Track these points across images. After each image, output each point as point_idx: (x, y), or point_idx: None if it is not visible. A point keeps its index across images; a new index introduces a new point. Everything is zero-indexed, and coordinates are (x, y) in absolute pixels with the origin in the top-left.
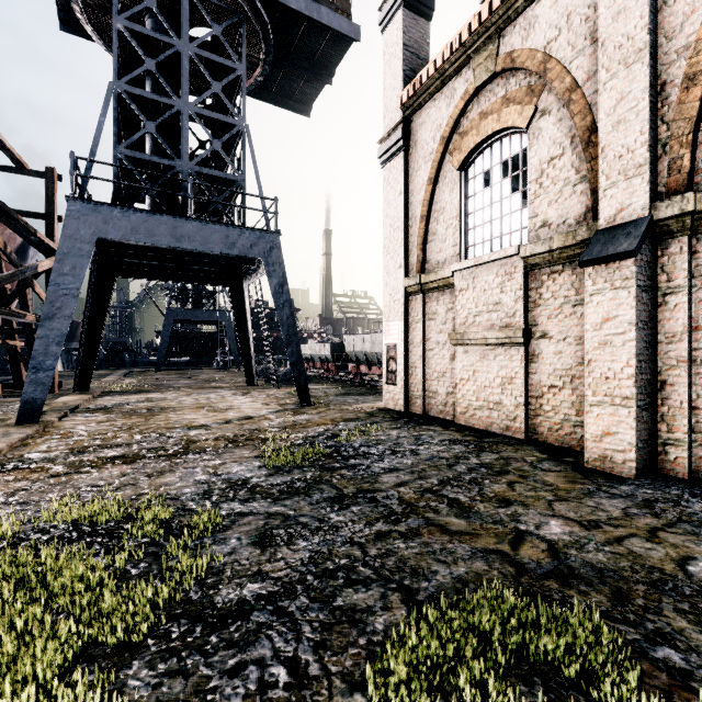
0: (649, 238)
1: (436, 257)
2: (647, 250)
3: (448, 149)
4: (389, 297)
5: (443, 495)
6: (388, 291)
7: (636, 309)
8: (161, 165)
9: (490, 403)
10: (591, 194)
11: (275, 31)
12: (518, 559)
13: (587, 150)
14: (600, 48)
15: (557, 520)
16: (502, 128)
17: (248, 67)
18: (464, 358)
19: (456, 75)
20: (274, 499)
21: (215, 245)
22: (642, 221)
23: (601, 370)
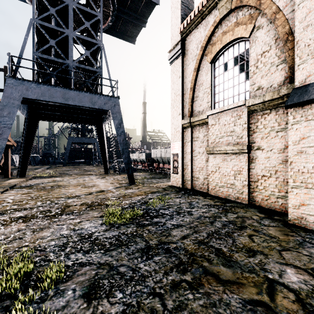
0: None
1: (198, 108)
2: None
3: (204, 53)
4: (174, 130)
5: (211, 246)
6: (173, 126)
7: None
8: (59, 62)
9: (228, 184)
10: (288, 69)
11: None
12: (279, 313)
13: (286, 45)
14: None
15: (291, 268)
16: (235, 39)
17: (104, 17)
18: (213, 160)
19: (209, 13)
20: (105, 250)
21: (86, 103)
22: None
23: (299, 167)
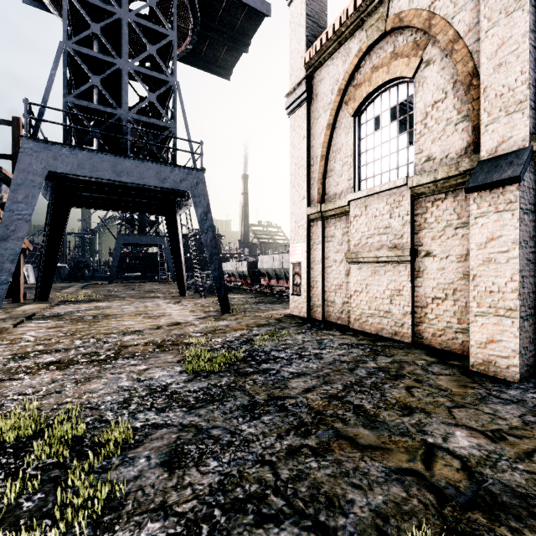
0: (530, 166)
1: (333, 189)
2: (528, 177)
3: (344, 99)
4: (295, 223)
5: (349, 401)
6: (294, 218)
7: (520, 230)
8: (105, 113)
9: (381, 311)
10: (472, 131)
11: (201, 7)
12: (435, 483)
13: (468, 93)
14: (482, 1)
15: (462, 430)
16: (391, 79)
17: (179, 37)
18: (358, 273)
19: (351, 36)
20: (190, 408)
21: (150, 179)
22: (523, 151)
23: (486, 284)
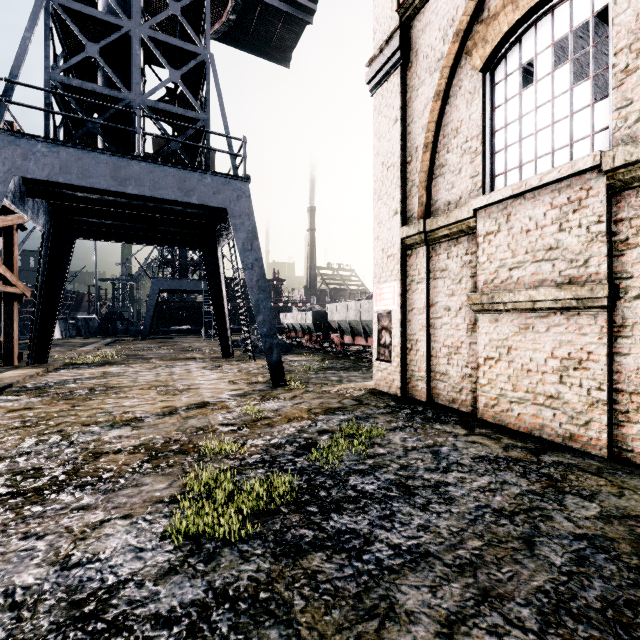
0: None
1: (445, 195)
2: None
3: (464, 48)
4: (381, 253)
5: None
6: (380, 245)
7: None
8: (108, 98)
9: (539, 395)
10: None
11: None
12: None
13: None
14: None
15: None
16: None
17: (218, 1)
18: (492, 329)
19: None
20: None
21: (169, 190)
22: None
23: None
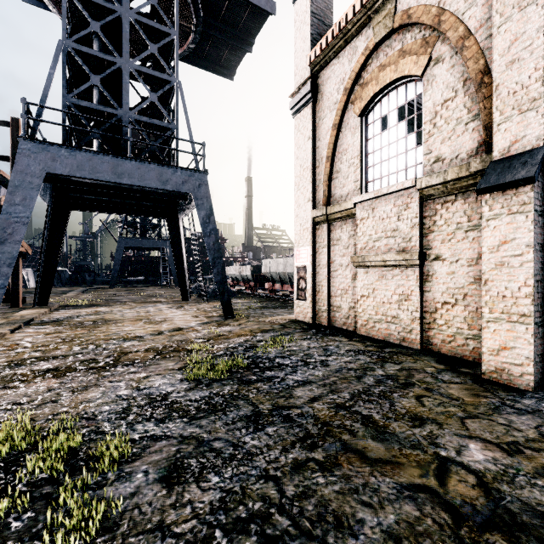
0: None
1: (339, 191)
2: (542, 178)
3: (350, 99)
4: (300, 226)
5: (356, 411)
6: (299, 221)
7: (534, 232)
8: (105, 113)
9: (388, 317)
10: (484, 130)
11: (204, 5)
12: (449, 500)
13: (480, 91)
14: None
15: (476, 443)
16: (399, 77)
17: (182, 36)
18: (365, 277)
19: (358, 34)
20: (190, 418)
21: (151, 181)
22: (537, 150)
23: (498, 289)
